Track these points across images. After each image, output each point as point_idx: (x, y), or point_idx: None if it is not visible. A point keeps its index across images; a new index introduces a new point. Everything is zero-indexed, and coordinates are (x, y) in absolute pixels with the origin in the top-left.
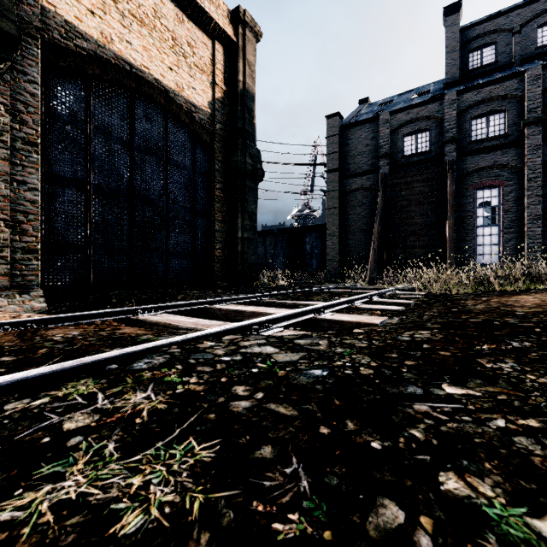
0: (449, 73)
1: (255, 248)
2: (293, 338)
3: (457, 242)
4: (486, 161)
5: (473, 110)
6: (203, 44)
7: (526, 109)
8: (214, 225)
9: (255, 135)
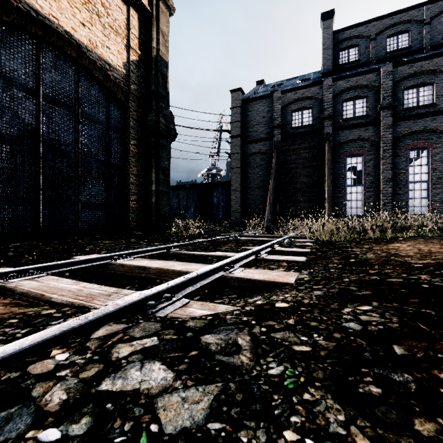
0: (325, 65)
1: (169, 200)
2: (199, 330)
3: (332, 198)
4: (353, 135)
5: (344, 95)
6: (118, 7)
7: (382, 97)
8: (128, 178)
9: (168, 98)
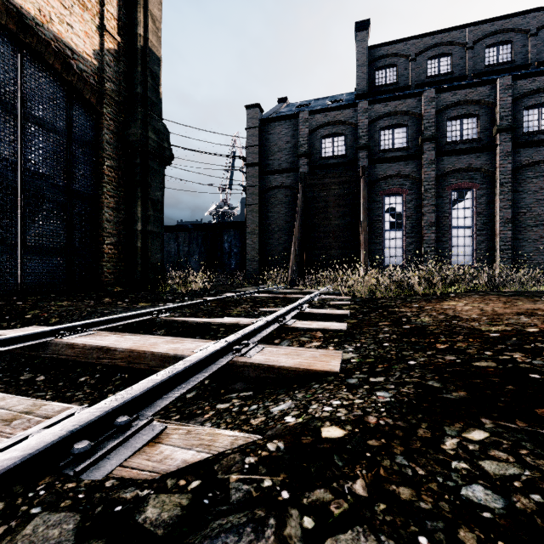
0: (359, 85)
1: (162, 244)
2: (164, 538)
3: (369, 244)
4: (392, 170)
5: (382, 121)
6: None
7: (424, 127)
8: (102, 212)
9: (161, 107)
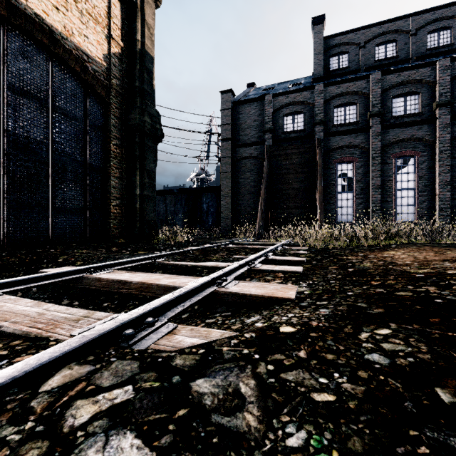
0: (316, 70)
1: (155, 205)
2: (189, 371)
3: (324, 204)
4: (344, 141)
5: (335, 101)
6: None
7: (371, 104)
8: (110, 181)
9: (154, 96)
